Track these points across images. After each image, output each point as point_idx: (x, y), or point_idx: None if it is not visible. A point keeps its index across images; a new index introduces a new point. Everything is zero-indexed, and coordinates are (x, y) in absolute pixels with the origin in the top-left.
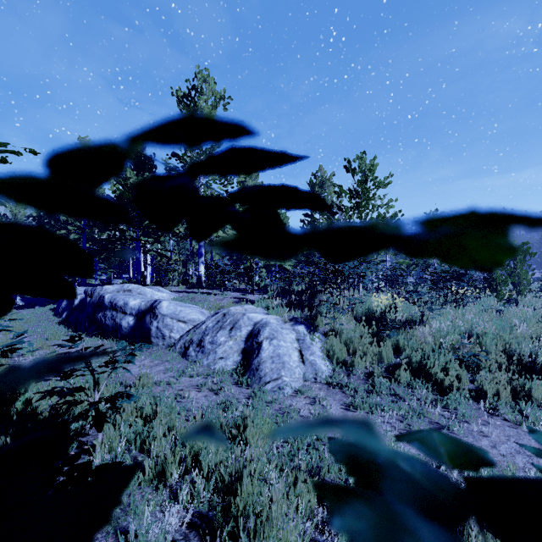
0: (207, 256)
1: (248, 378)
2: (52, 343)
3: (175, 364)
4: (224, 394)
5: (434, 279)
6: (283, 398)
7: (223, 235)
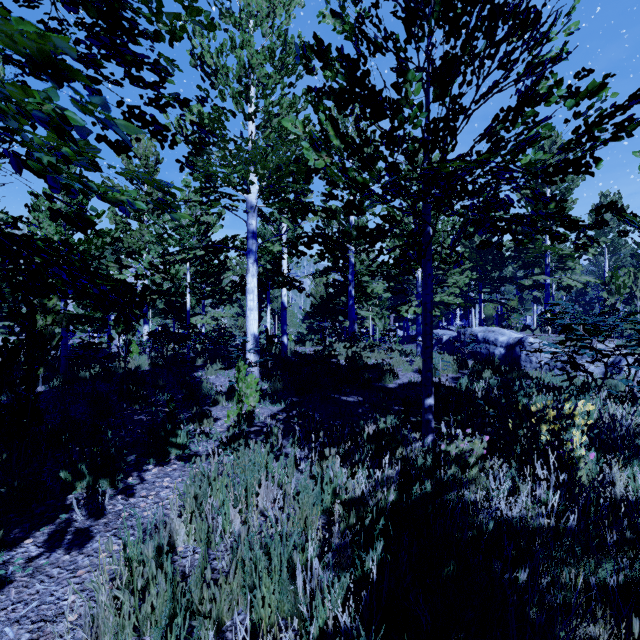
0: None
1: None
2: None
3: None
4: None
5: None
6: None
7: (574, 282)
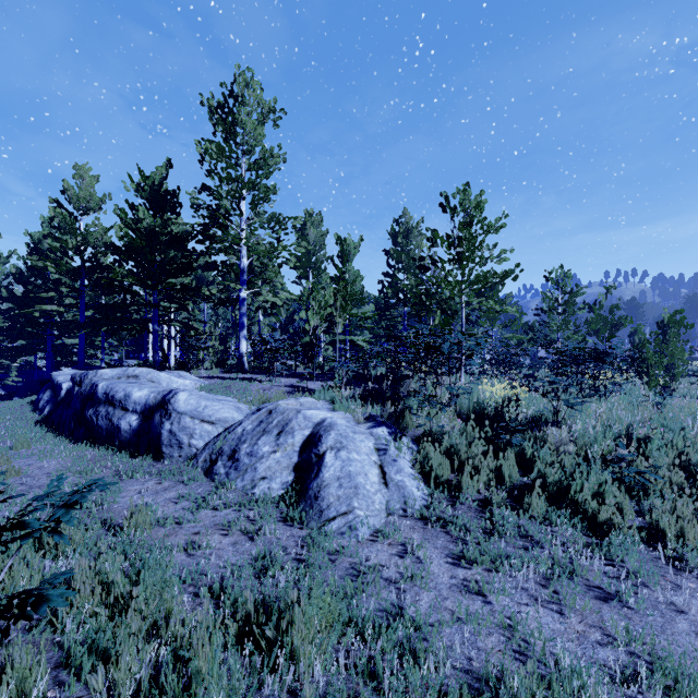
0: (254, 328)
1: (302, 512)
2: (16, 454)
3: (194, 488)
4: (263, 542)
5: (563, 360)
6: (356, 547)
7: (274, 298)
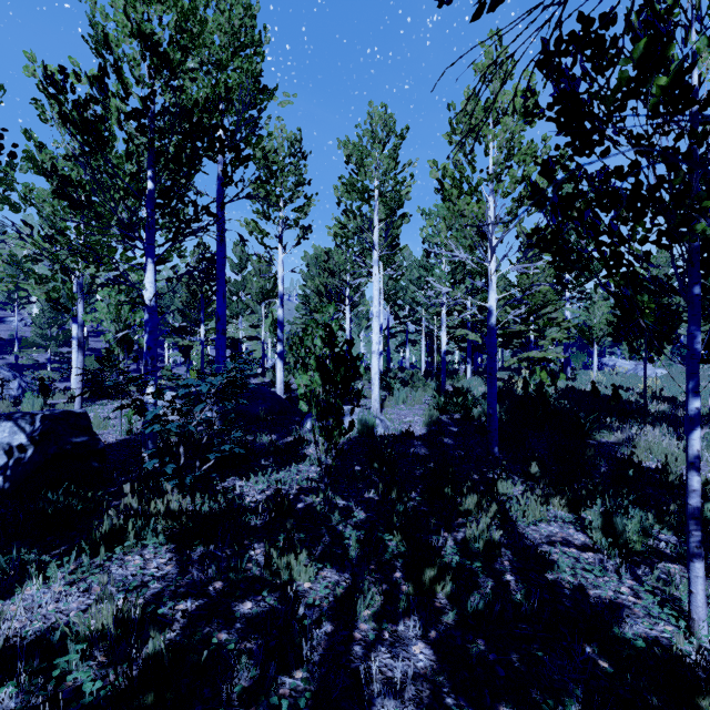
0: None
1: None
2: None
3: None
4: None
5: None
6: None
7: None
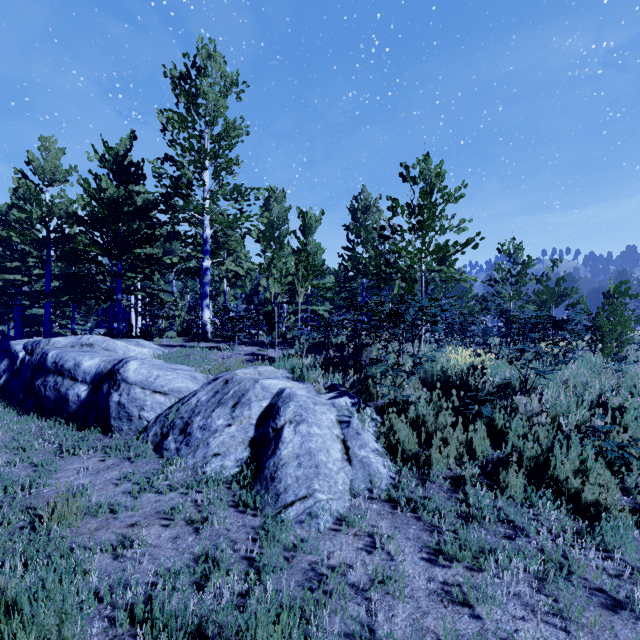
0: (219, 299)
1: (257, 496)
2: None
3: (141, 465)
4: (207, 539)
5: (522, 328)
6: (316, 542)
7: (236, 268)
